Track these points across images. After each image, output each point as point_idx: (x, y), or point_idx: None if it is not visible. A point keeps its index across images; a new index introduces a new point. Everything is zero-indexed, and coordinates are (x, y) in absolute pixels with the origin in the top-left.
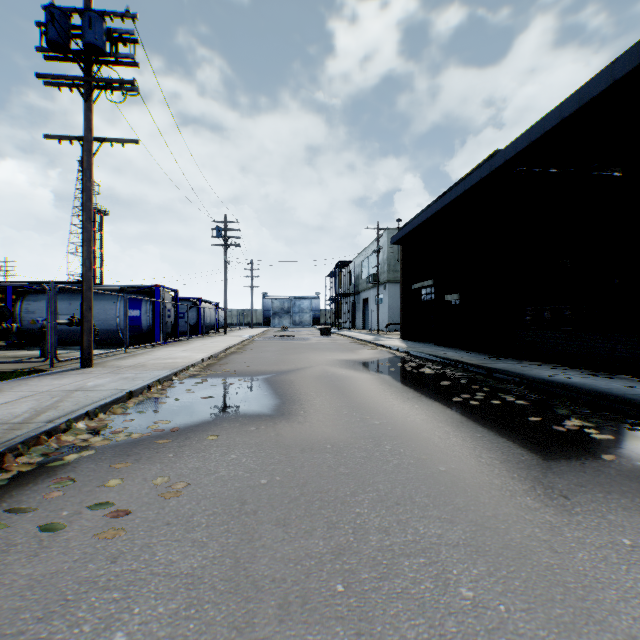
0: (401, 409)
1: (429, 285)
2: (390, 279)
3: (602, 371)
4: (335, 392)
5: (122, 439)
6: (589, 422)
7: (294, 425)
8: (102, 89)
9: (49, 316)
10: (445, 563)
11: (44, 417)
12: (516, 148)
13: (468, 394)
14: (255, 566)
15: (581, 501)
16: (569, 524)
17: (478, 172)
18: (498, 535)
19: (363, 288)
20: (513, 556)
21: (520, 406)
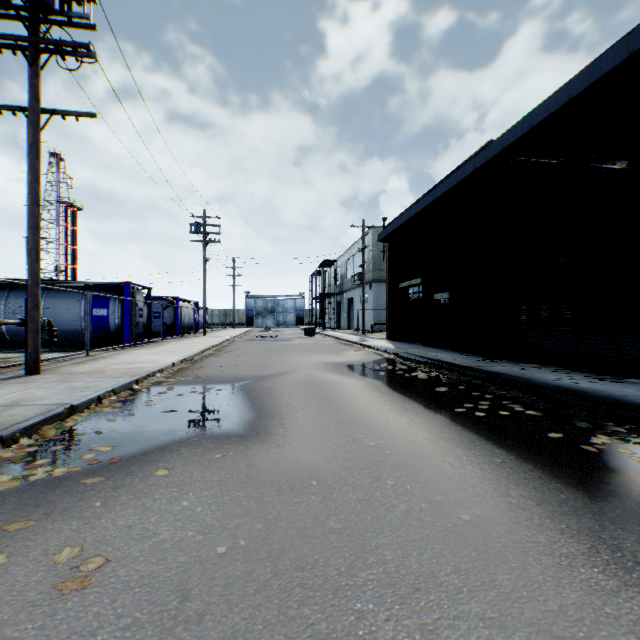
0: (399, 424)
1: (417, 284)
2: (375, 278)
3: (607, 374)
4: (321, 402)
5: (38, 478)
6: (618, 439)
7: (271, 450)
8: (52, 53)
9: None
10: None
11: None
12: (515, 134)
13: (470, 403)
14: None
15: None
16: None
17: (472, 162)
18: None
19: (348, 287)
20: None
21: (533, 418)
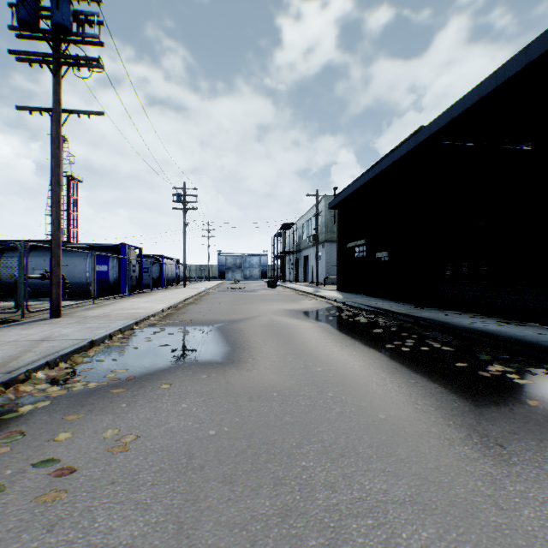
0: (340, 356)
1: (362, 244)
2: (328, 239)
3: (514, 319)
4: (281, 340)
5: (79, 389)
6: (510, 367)
7: (243, 372)
8: (70, 66)
9: (20, 271)
10: (393, 525)
11: (4, 368)
12: (439, 124)
13: (399, 341)
14: (199, 533)
15: (516, 450)
16: (509, 476)
17: (405, 145)
18: (443, 490)
19: (304, 247)
20: (460, 515)
21: (446, 352)
